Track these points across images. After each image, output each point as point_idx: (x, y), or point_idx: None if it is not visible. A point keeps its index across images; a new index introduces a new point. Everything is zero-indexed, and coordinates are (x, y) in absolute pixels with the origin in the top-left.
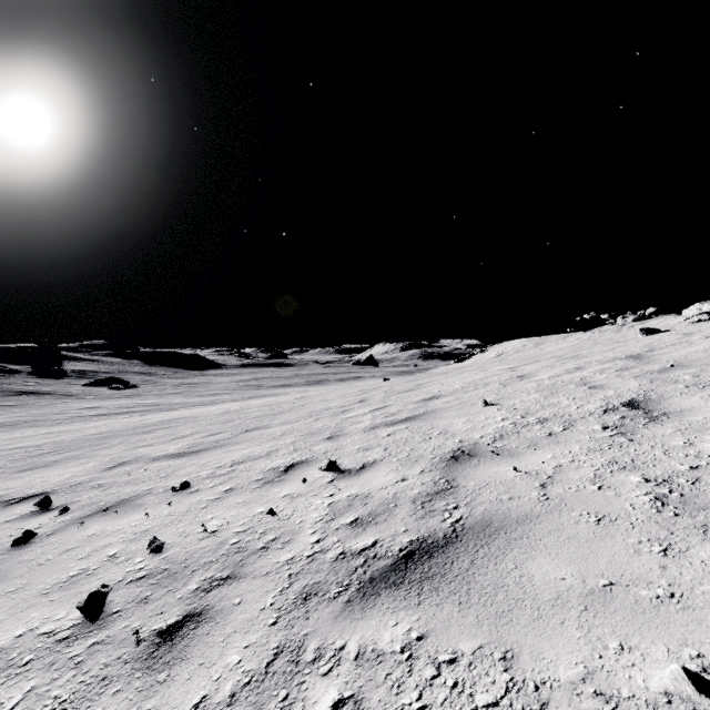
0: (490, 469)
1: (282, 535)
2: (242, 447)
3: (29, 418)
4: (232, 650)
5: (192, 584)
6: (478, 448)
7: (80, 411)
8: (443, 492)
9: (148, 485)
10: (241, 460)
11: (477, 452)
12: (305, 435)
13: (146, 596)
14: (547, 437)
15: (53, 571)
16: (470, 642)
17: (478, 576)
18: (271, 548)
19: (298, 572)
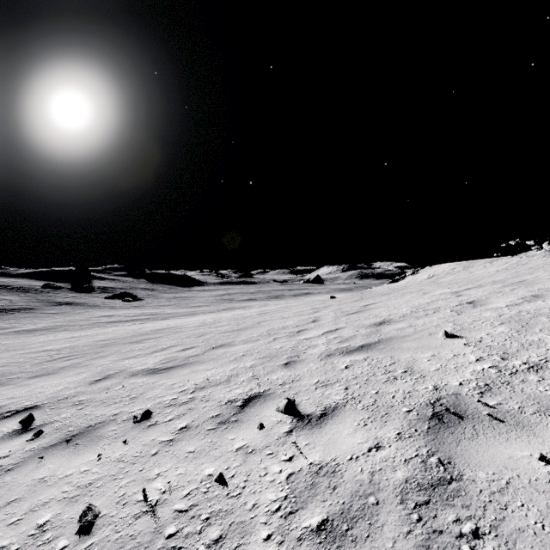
0: (500, 449)
1: (228, 531)
2: (207, 367)
3: (64, 323)
4: None
5: None
6: (464, 404)
7: (100, 318)
8: (441, 486)
9: (116, 408)
10: (203, 385)
11: (465, 410)
12: (264, 358)
13: None
14: None
15: None
16: None
17: None
18: None
19: None
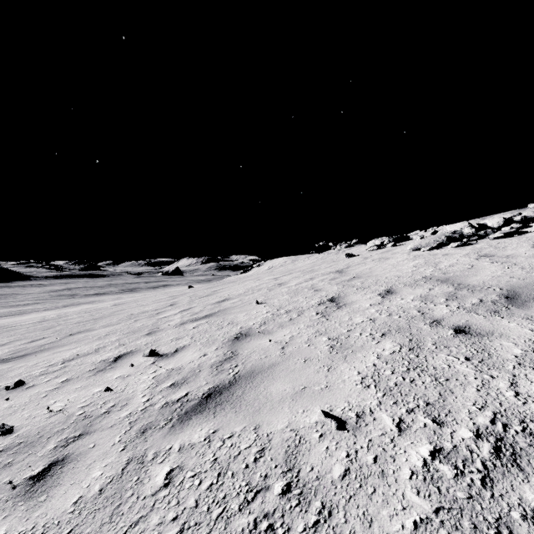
0: (257, 342)
1: (119, 402)
2: (70, 348)
3: None
4: (95, 470)
5: (50, 445)
6: (251, 331)
7: None
8: (229, 358)
9: None
10: (71, 358)
11: (250, 333)
12: (128, 333)
13: (9, 462)
14: (289, 321)
15: None
16: (240, 427)
17: (246, 397)
18: (112, 411)
19: (136, 420)
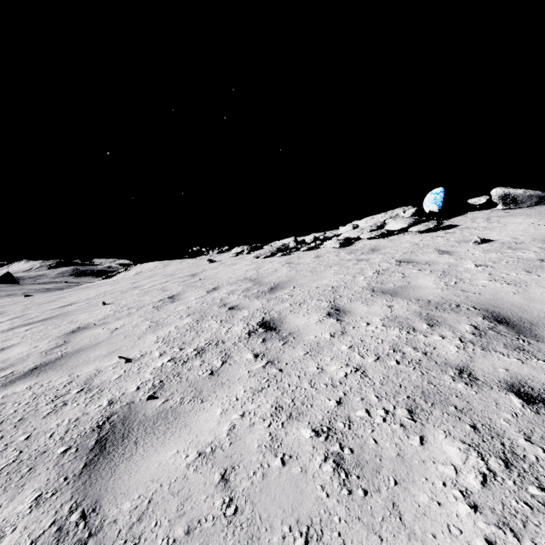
0: (91, 332)
1: None
2: None
3: None
4: None
5: None
6: (89, 325)
7: None
8: (60, 345)
9: None
10: None
11: (88, 327)
12: None
13: None
14: (127, 315)
15: None
16: (58, 377)
17: (68, 363)
18: None
19: None
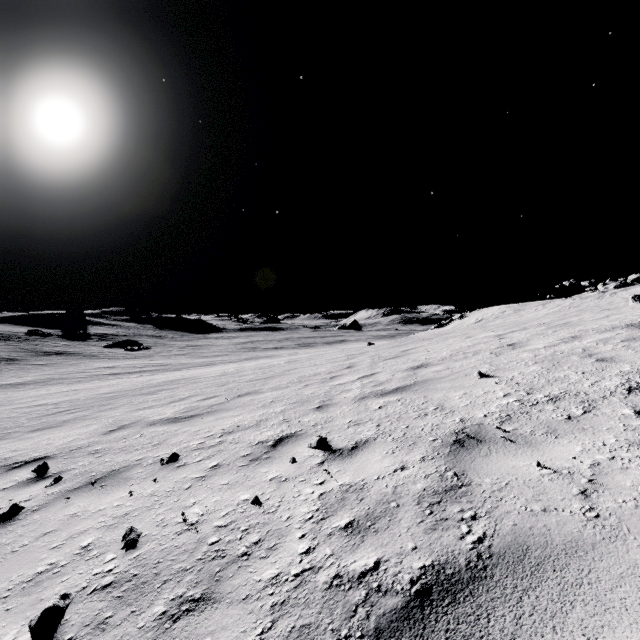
0: (507, 462)
1: (266, 536)
2: (233, 414)
3: (56, 376)
4: None
5: (159, 604)
6: (485, 431)
7: (99, 370)
8: (453, 490)
9: (139, 454)
10: (231, 430)
11: (484, 436)
12: (295, 403)
13: (106, 617)
14: (567, 421)
15: (22, 564)
16: None
17: None
18: (253, 556)
19: (284, 603)
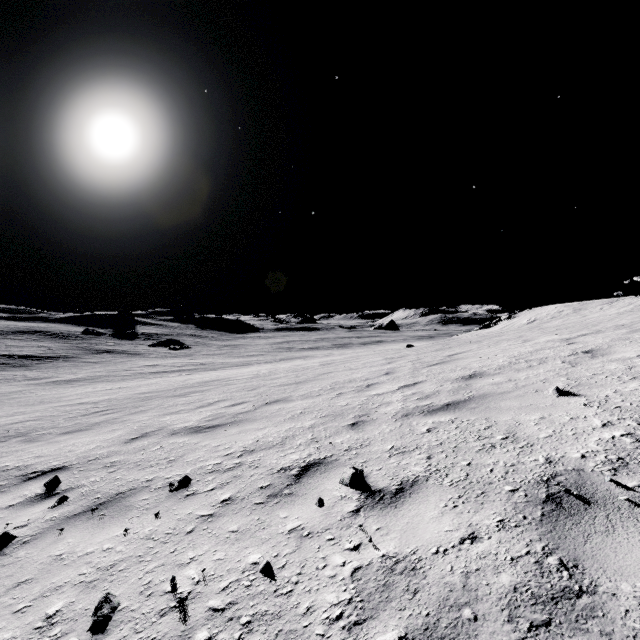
0: None
1: None
2: (258, 427)
3: (104, 374)
4: None
5: None
6: (591, 484)
7: (143, 368)
8: (567, 600)
9: (151, 472)
10: (252, 448)
11: (592, 492)
12: (326, 417)
13: None
14: None
15: None
16: None
17: None
18: None
19: None
